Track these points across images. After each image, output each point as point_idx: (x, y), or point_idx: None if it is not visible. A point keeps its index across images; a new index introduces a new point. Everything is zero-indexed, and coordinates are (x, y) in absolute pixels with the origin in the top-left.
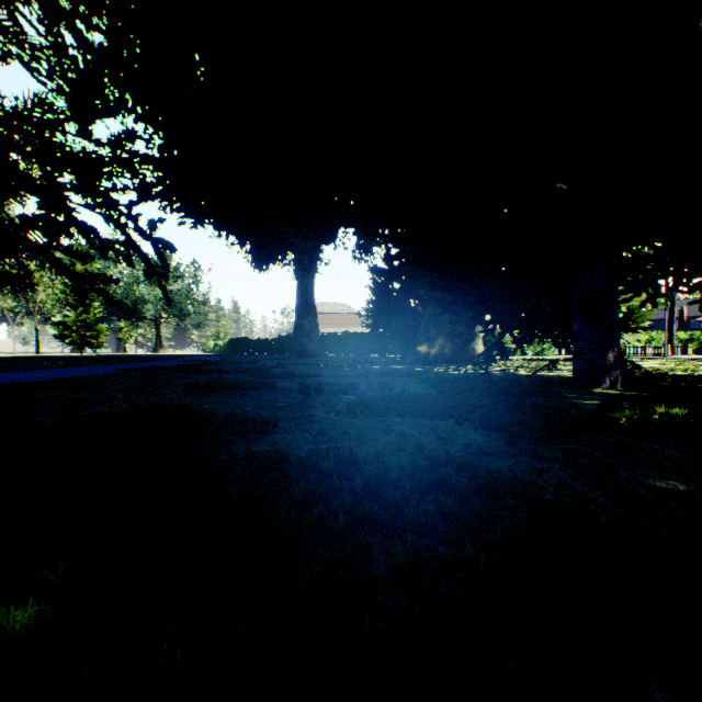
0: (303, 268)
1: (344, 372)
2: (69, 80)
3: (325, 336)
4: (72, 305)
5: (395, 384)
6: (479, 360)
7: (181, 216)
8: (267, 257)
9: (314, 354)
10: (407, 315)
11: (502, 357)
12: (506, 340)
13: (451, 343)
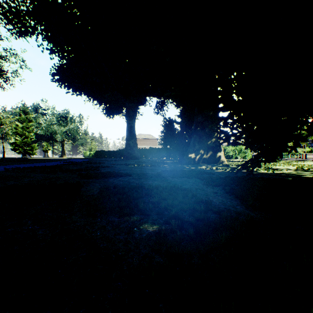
0: (129, 116)
1: (148, 170)
2: (7, 17)
3: (140, 149)
4: (20, 134)
5: (188, 186)
6: (255, 165)
7: (68, 89)
8: (112, 111)
9: (135, 158)
10: (182, 137)
11: (265, 162)
12: (227, 151)
13: (207, 152)
